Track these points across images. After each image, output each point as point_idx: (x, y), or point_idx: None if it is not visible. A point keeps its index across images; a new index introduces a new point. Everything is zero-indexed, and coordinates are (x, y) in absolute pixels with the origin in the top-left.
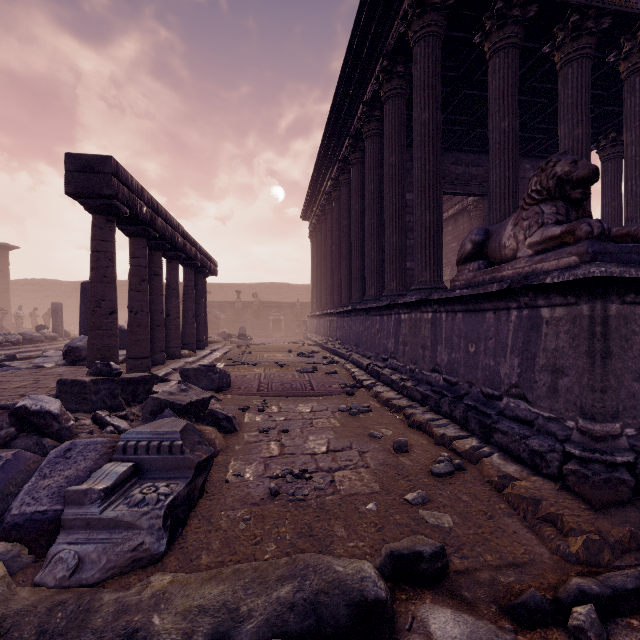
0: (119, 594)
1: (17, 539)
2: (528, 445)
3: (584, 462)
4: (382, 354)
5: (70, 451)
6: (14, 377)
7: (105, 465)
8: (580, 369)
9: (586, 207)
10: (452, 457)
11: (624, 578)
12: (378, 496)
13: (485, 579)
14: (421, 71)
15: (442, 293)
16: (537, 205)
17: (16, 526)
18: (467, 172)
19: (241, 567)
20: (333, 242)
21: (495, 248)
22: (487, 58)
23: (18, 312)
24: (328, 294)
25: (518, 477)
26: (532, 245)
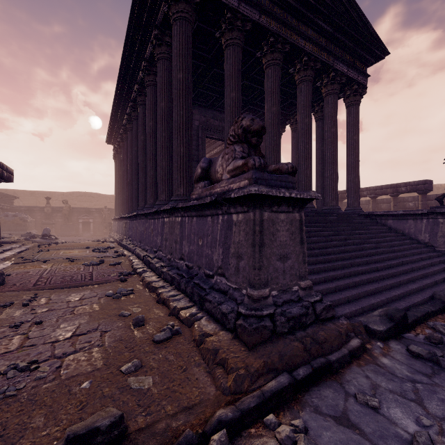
0: None
1: None
2: (220, 309)
3: (246, 318)
4: (154, 248)
5: None
6: None
7: None
8: (249, 255)
9: (278, 155)
10: (176, 324)
11: (251, 399)
12: (97, 373)
13: (161, 429)
14: (177, 43)
15: (183, 203)
16: (233, 145)
17: None
18: (221, 125)
19: None
20: (128, 163)
21: (213, 173)
22: (224, 49)
23: None
24: (125, 202)
25: (212, 333)
26: (229, 171)
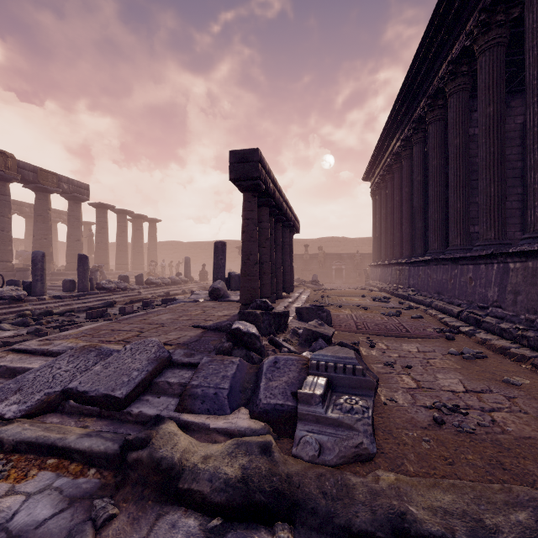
0: (360, 479)
1: (266, 421)
2: None
3: None
4: (478, 302)
5: (277, 363)
6: (188, 307)
7: (308, 377)
8: None
9: None
10: None
11: None
12: None
13: None
14: None
15: None
16: None
17: (266, 411)
18: None
19: (455, 482)
20: (402, 198)
21: None
22: None
23: (162, 264)
24: (395, 245)
25: None
26: None
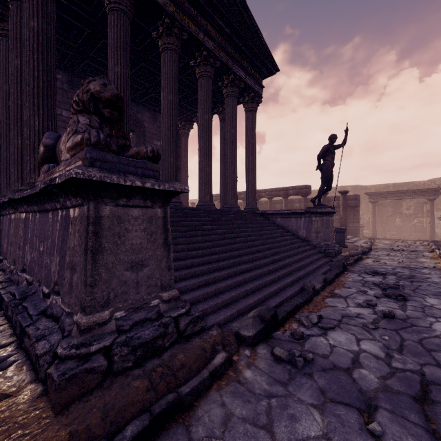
0: None
1: None
2: (35, 349)
3: (62, 361)
4: (1, 255)
5: None
6: None
7: None
8: (82, 265)
9: (175, 148)
10: None
11: None
12: None
13: None
14: None
15: (19, 193)
16: (76, 114)
17: None
18: None
19: None
20: None
21: (57, 152)
22: (107, 12)
23: None
24: None
25: (12, 391)
26: (69, 150)
